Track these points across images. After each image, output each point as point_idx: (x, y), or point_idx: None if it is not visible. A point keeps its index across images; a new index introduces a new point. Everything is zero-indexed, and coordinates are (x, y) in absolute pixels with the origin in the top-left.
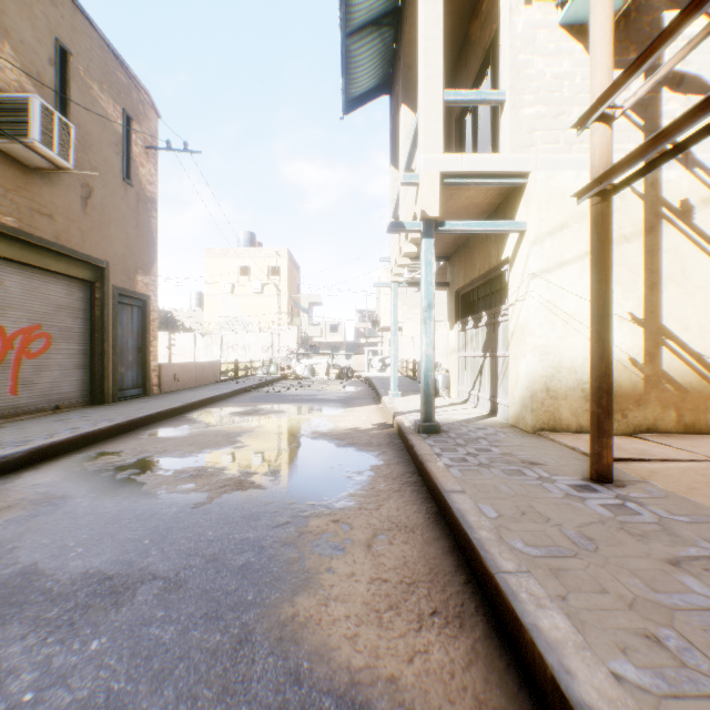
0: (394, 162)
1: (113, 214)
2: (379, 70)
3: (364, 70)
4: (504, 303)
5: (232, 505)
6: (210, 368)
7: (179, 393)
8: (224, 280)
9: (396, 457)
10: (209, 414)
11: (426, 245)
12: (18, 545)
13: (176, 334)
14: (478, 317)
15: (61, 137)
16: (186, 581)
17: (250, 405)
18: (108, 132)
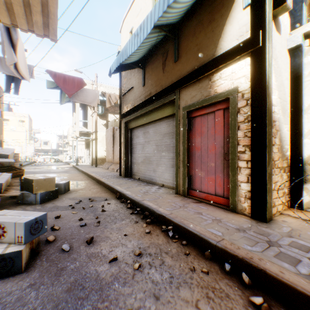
0: (73, 115)
1: None
2: (70, 99)
3: (66, 100)
4: None
5: (53, 169)
6: None
7: None
8: None
9: (72, 168)
10: (29, 167)
11: (77, 140)
12: (35, 171)
13: None
14: (88, 148)
15: (2, 114)
16: (55, 170)
17: (36, 166)
18: None
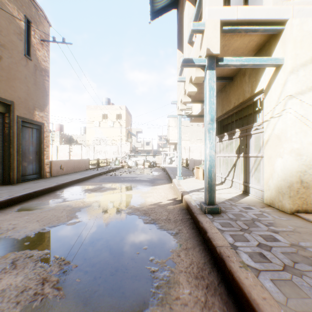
0: (179, 47)
1: (17, 74)
2: None
3: None
4: (251, 123)
5: None
6: (83, 163)
7: (61, 176)
8: (95, 120)
9: (191, 238)
10: (71, 191)
11: (210, 75)
12: None
13: (73, 146)
14: (232, 133)
15: None
16: None
17: (98, 184)
18: (13, 26)
